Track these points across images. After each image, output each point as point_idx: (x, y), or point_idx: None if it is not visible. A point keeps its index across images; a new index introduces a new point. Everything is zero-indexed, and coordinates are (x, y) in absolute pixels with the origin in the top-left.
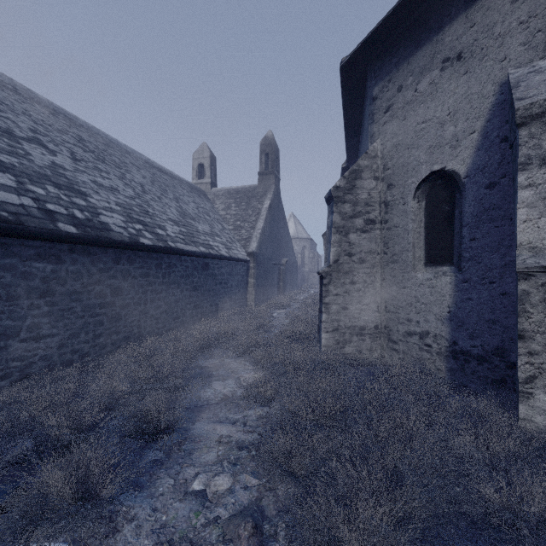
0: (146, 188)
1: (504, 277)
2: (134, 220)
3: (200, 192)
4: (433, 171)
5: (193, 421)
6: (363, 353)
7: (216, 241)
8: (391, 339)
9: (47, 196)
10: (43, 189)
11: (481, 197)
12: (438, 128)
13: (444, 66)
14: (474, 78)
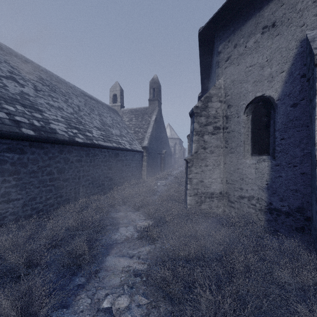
0: (81, 108)
1: (303, 163)
2: (72, 127)
3: (114, 111)
4: (257, 96)
5: (106, 255)
6: (213, 209)
7: (123, 139)
8: (229, 200)
9: (16, 112)
10: (13, 107)
11: (288, 112)
12: (260, 70)
13: (263, 31)
14: (283, 37)
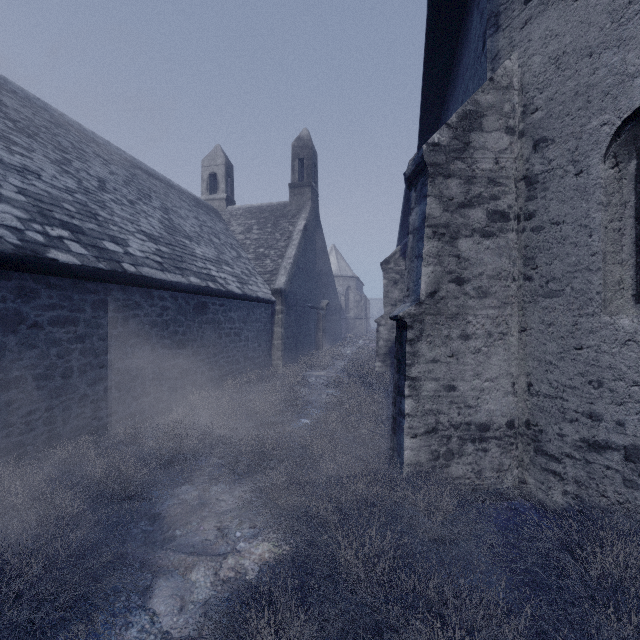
0: (108, 186)
1: None
2: (53, 221)
3: (210, 209)
4: None
5: None
6: (487, 477)
7: (223, 270)
8: (542, 451)
9: None
10: None
11: None
12: None
13: None
14: None
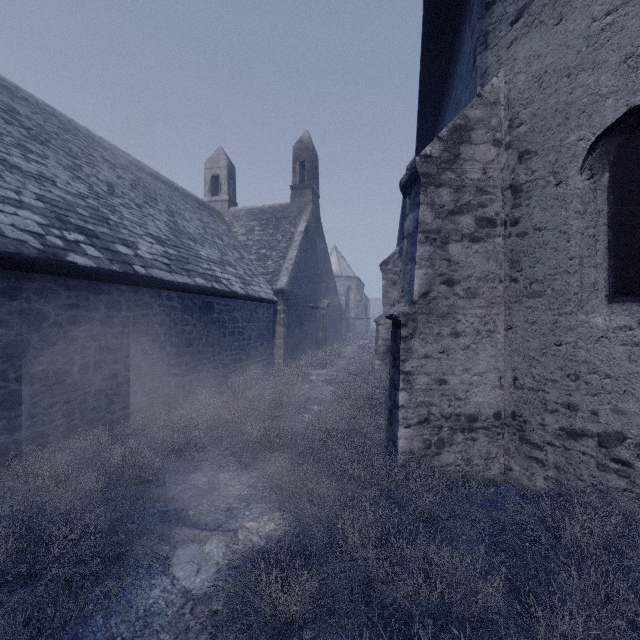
0: (117, 190)
1: None
2: (69, 226)
3: (212, 211)
4: (637, 104)
5: None
6: (475, 464)
7: (227, 271)
8: (526, 440)
9: None
10: None
11: None
12: None
13: None
14: None
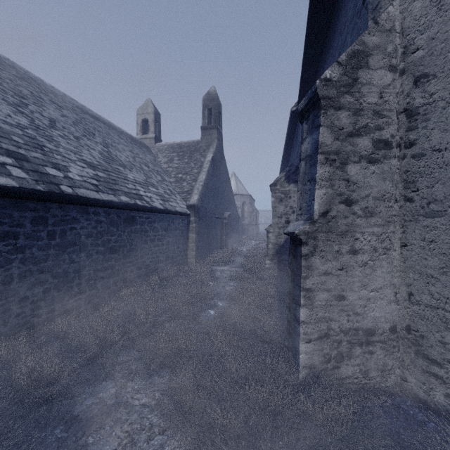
0: (58, 125)
1: None
2: None
3: (142, 145)
4: None
5: None
6: (373, 377)
7: (149, 191)
8: (423, 354)
9: None
10: None
11: None
12: None
13: None
14: None
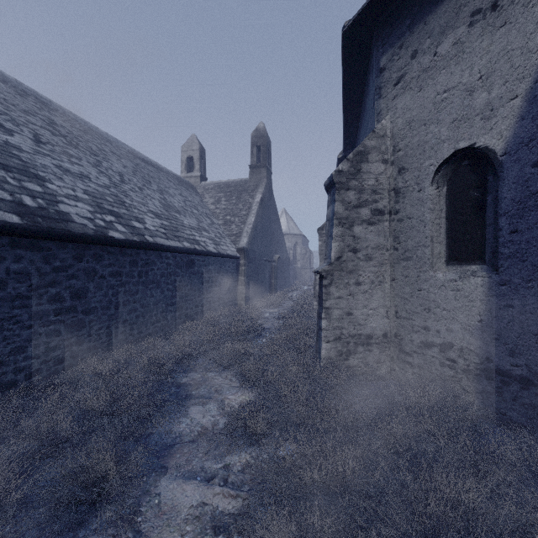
0: (125, 178)
1: None
2: (105, 211)
3: (188, 185)
4: (459, 149)
5: (156, 473)
6: (370, 366)
7: (203, 235)
8: (402, 350)
9: None
10: None
11: (526, 178)
12: (466, 96)
13: (473, 21)
14: (516, 29)
